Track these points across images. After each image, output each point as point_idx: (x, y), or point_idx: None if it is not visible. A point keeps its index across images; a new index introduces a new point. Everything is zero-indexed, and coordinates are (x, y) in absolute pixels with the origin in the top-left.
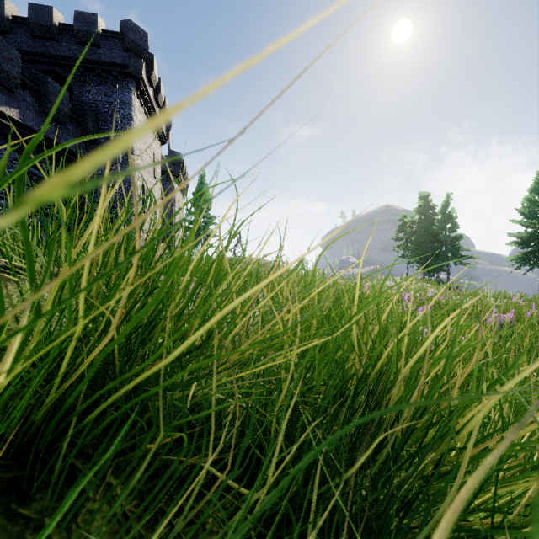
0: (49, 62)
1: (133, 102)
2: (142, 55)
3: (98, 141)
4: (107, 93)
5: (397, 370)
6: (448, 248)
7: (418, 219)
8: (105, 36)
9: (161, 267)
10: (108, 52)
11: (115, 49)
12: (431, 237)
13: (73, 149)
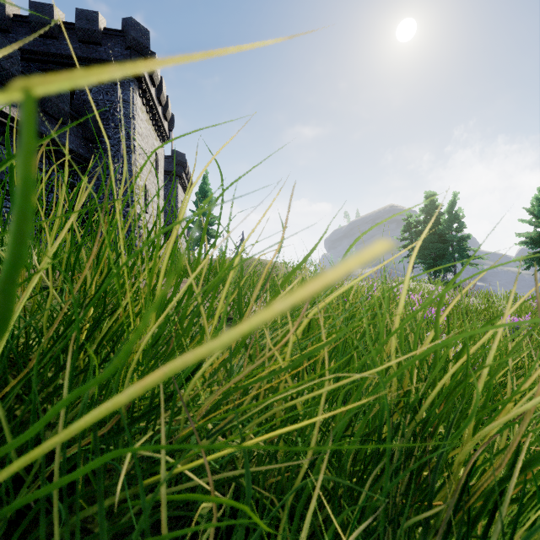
0: (50, 61)
1: (135, 101)
2: (144, 53)
3: (100, 140)
4: (108, 92)
5: (457, 424)
6: (455, 249)
7: (423, 219)
8: (107, 34)
9: (107, 273)
10: (109, 50)
11: (117, 47)
12: (437, 237)
13: (74, 148)
